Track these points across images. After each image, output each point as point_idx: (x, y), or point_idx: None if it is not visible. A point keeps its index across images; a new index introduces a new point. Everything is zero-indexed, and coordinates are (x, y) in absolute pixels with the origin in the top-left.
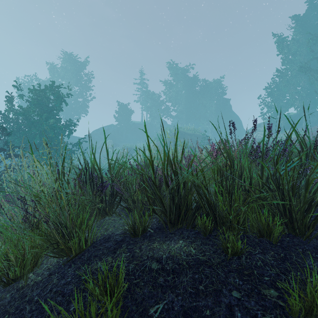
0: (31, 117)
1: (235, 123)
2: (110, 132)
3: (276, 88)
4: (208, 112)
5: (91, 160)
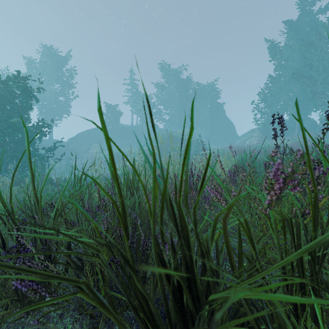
0: None
1: (229, 128)
2: (96, 136)
3: (269, 93)
4: (202, 116)
5: None
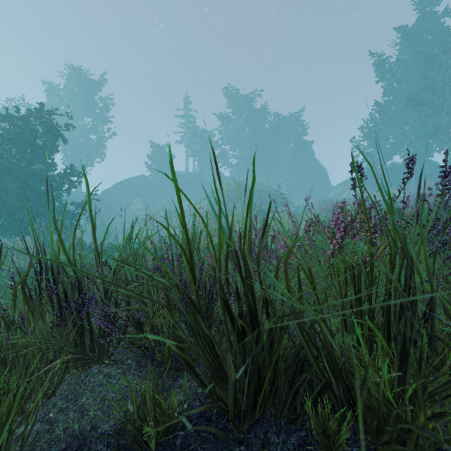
0: (1, 160)
1: (319, 176)
2: (139, 187)
3: (375, 127)
4: (282, 159)
5: (50, 245)
